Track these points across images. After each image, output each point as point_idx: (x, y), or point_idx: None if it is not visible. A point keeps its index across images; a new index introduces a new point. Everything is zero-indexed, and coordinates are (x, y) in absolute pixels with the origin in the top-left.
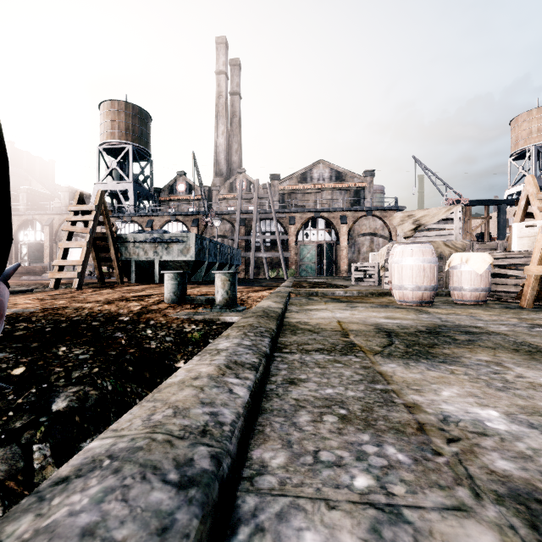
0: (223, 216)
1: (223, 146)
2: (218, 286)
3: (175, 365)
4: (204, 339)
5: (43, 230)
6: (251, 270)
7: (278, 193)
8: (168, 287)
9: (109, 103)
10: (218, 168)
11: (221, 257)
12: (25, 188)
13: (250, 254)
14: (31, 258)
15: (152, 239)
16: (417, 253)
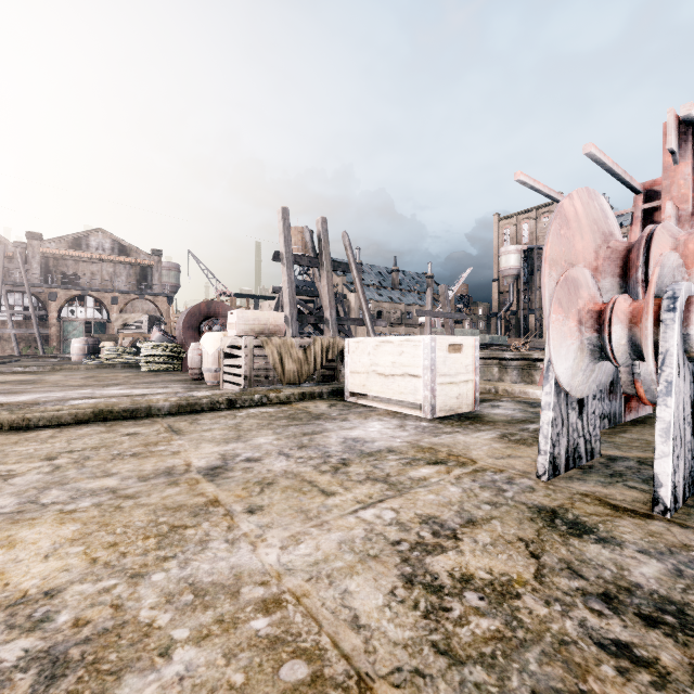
0: None
1: None
2: None
3: None
4: None
5: None
6: None
7: (39, 256)
8: None
9: None
10: None
11: None
12: None
13: None
14: None
15: None
16: (78, 342)
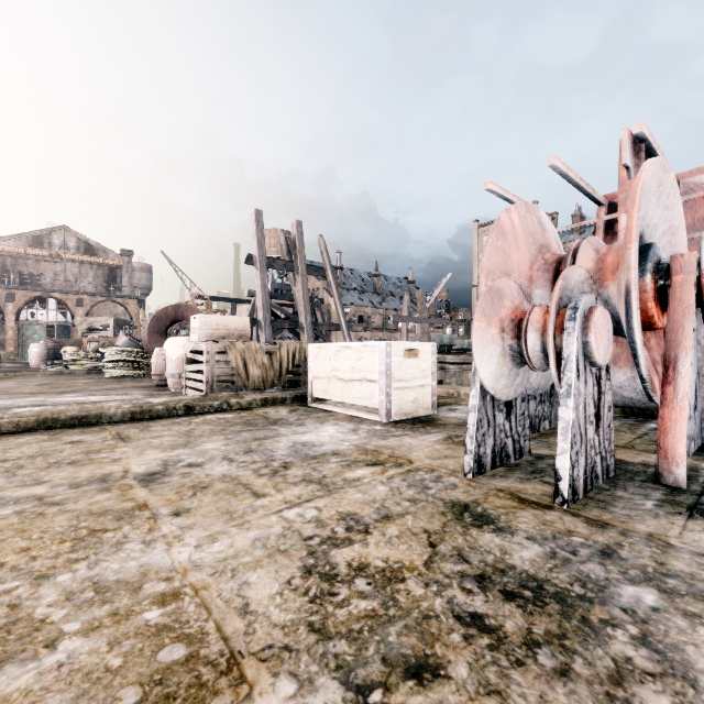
0: None
1: None
2: None
3: None
4: None
5: None
6: None
7: None
8: None
9: None
10: None
11: None
12: None
13: None
14: None
15: None
16: (37, 347)
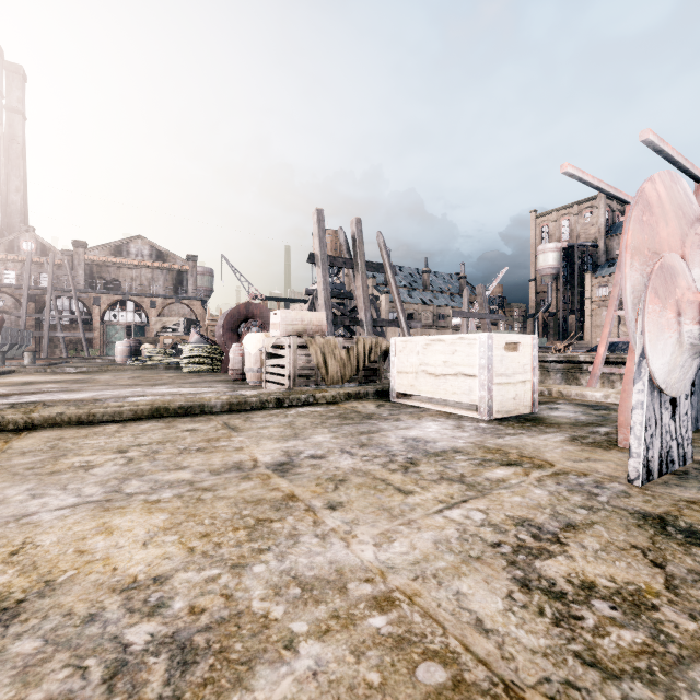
0: (3, 289)
1: None
2: (27, 357)
3: None
4: None
5: None
6: (44, 350)
7: (84, 263)
8: None
9: None
10: None
11: (12, 339)
12: None
13: (43, 333)
14: None
15: None
16: (121, 345)
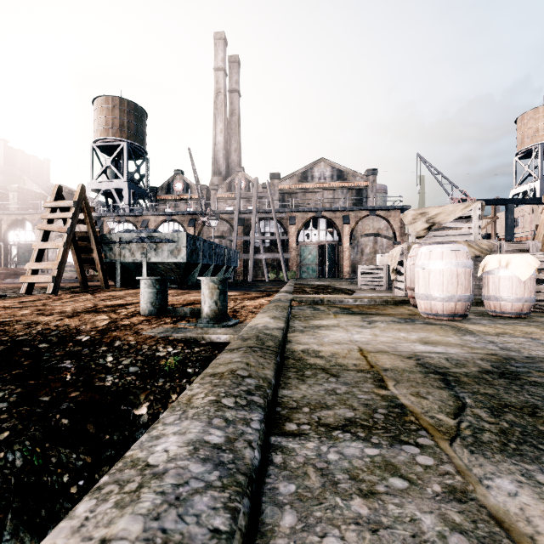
0: (221, 216)
1: (221, 144)
2: (205, 295)
3: (134, 412)
4: (181, 367)
5: (34, 230)
6: (249, 272)
7: (278, 192)
8: (145, 296)
9: (103, 99)
10: (216, 166)
11: (217, 259)
12: (16, 187)
13: (249, 255)
14: (21, 259)
15: (139, 239)
16: (448, 255)
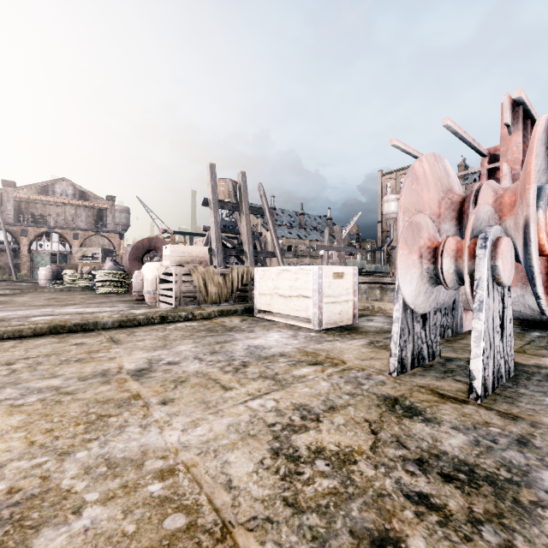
0: None
1: None
2: None
3: None
4: None
5: None
6: None
7: (13, 200)
8: None
9: None
10: None
11: None
12: None
13: None
14: None
15: None
16: (44, 270)
